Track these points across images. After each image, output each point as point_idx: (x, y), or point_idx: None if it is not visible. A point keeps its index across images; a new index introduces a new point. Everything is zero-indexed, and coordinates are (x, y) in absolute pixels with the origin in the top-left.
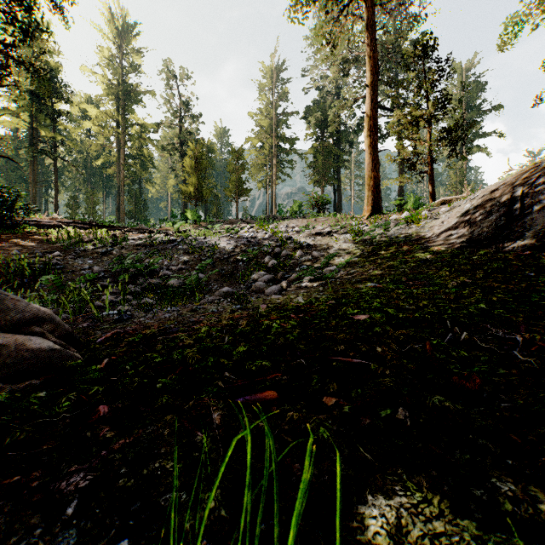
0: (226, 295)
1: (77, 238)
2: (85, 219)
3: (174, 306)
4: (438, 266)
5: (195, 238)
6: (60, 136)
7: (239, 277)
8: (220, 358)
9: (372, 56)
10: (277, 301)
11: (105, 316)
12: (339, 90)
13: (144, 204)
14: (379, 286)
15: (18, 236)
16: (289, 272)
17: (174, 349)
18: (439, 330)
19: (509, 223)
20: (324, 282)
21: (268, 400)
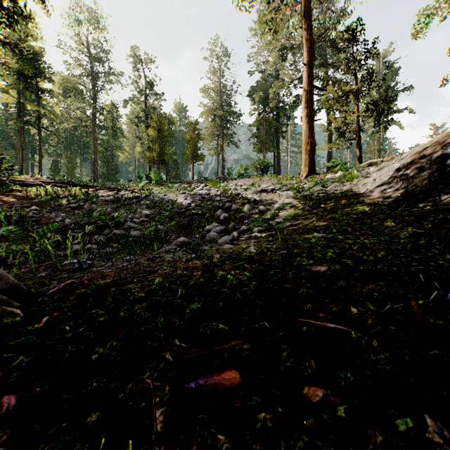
0: (182, 244)
1: (54, 195)
2: (64, 179)
3: (134, 255)
4: (380, 217)
5: (156, 195)
6: (44, 110)
7: (194, 228)
8: (171, 318)
9: (309, 39)
10: (229, 251)
11: (66, 265)
12: (278, 73)
13: (115, 168)
14: (327, 236)
15: (2, 193)
16: (239, 223)
17: (124, 303)
18: (414, 286)
19: (442, 178)
20: (271, 232)
21: (229, 387)
